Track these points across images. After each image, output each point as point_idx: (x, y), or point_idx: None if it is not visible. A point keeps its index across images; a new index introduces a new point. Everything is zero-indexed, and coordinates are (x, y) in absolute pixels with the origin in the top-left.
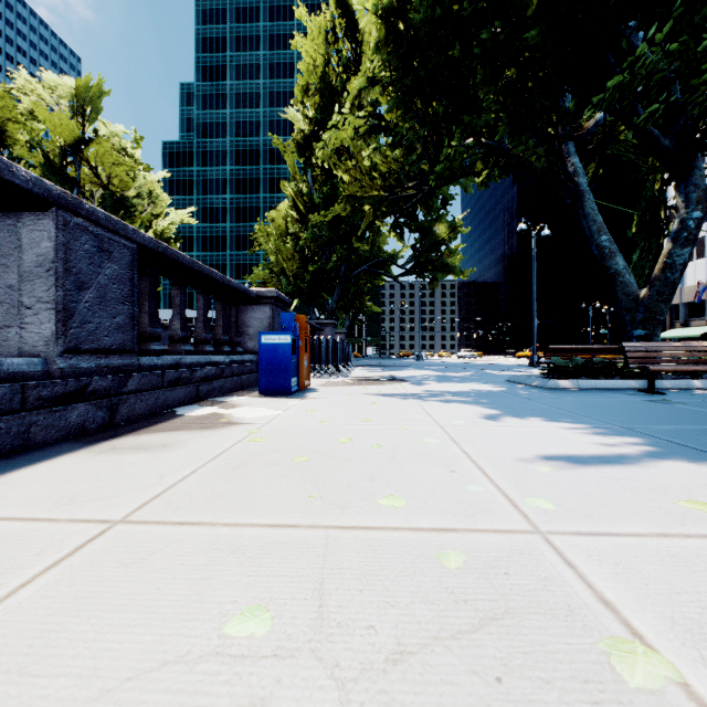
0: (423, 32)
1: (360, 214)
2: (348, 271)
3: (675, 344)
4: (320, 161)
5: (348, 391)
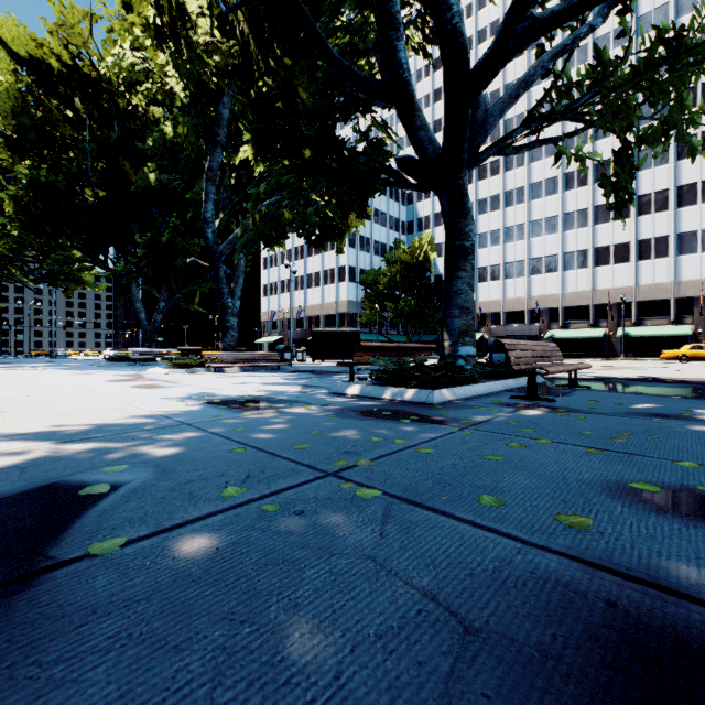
0: (36, 215)
1: None
2: None
3: (149, 349)
4: None
5: None
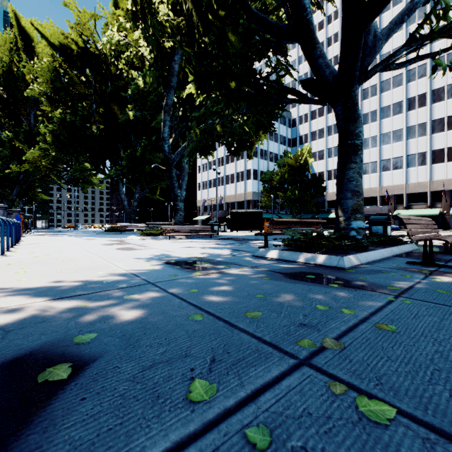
0: (64, 142)
1: (40, 173)
2: (25, 176)
3: (129, 224)
4: (4, 111)
5: (39, 236)
